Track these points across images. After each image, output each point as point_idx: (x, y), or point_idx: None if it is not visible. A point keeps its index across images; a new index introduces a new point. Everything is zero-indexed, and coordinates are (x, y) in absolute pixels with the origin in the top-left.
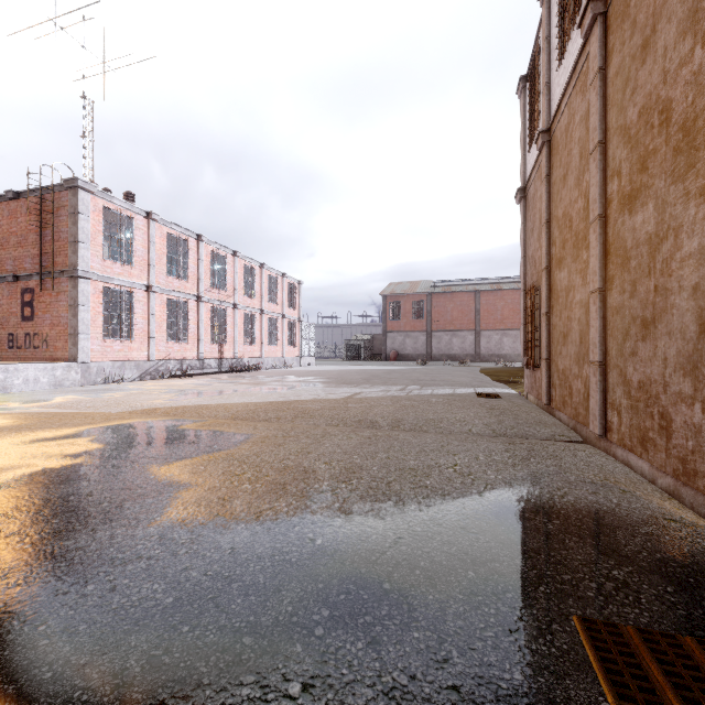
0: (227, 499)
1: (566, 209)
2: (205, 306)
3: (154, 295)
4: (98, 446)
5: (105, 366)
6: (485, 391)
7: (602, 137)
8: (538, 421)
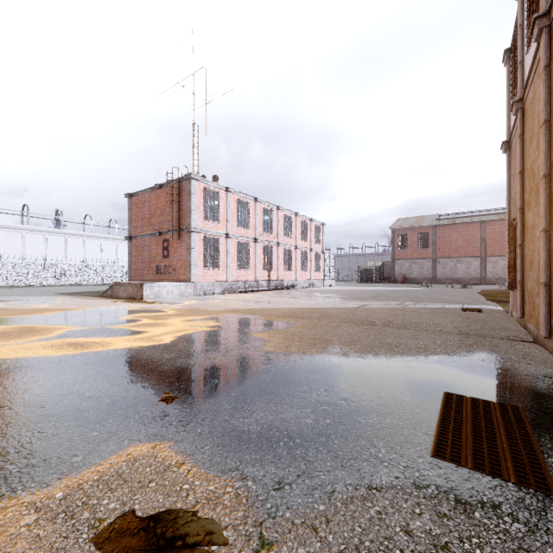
0: (288, 346)
1: (531, 164)
2: (259, 245)
3: (230, 240)
4: (220, 324)
5: (204, 284)
6: (471, 307)
7: (546, 117)
8: (502, 327)
